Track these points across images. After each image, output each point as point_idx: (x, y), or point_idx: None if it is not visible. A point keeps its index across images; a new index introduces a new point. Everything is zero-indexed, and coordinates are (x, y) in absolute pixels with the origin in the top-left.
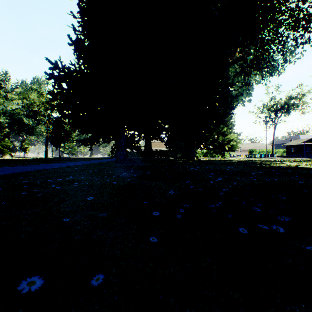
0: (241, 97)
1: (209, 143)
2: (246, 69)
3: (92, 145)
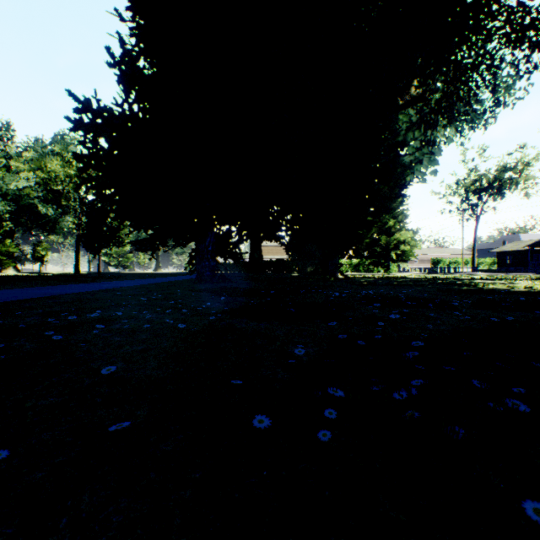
0: (419, 167)
1: (364, 247)
2: (430, 117)
3: (154, 251)
